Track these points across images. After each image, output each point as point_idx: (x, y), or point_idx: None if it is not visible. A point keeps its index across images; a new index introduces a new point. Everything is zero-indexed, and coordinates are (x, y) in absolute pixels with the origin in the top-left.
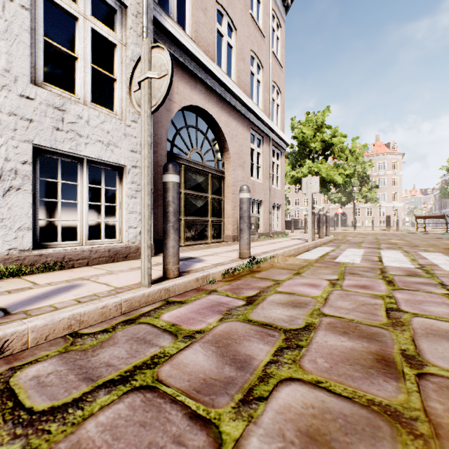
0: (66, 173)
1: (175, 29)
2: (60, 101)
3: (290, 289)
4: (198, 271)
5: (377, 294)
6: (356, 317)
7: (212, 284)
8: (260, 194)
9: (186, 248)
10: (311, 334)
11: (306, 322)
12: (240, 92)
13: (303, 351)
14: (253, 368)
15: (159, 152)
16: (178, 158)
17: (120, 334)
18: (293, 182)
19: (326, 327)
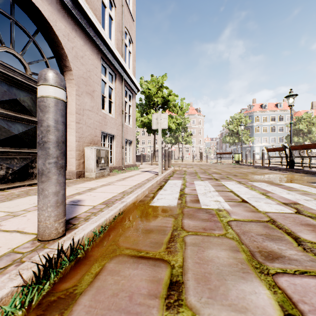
0: None
1: None
2: None
3: None
4: None
5: None
6: None
7: None
8: (113, 129)
9: None
10: None
11: None
12: (87, 7)
13: None
14: None
15: None
16: None
17: None
18: (142, 126)
19: None
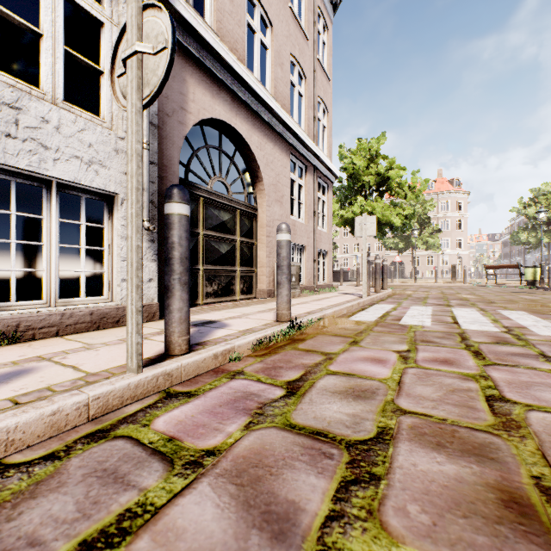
0: (30, 203)
1: (189, 13)
2: (13, 94)
3: (348, 367)
4: (218, 342)
5: (466, 373)
6: (449, 414)
7: (238, 361)
8: (302, 238)
9: (205, 308)
10: (390, 451)
11: (379, 426)
12: (278, 106)
13: (382, 489)
14: (301, 535)
15: (168, 178)
16: (195, 188)
17: (75, 463)
18: (342, 224)
19: (409, 434)
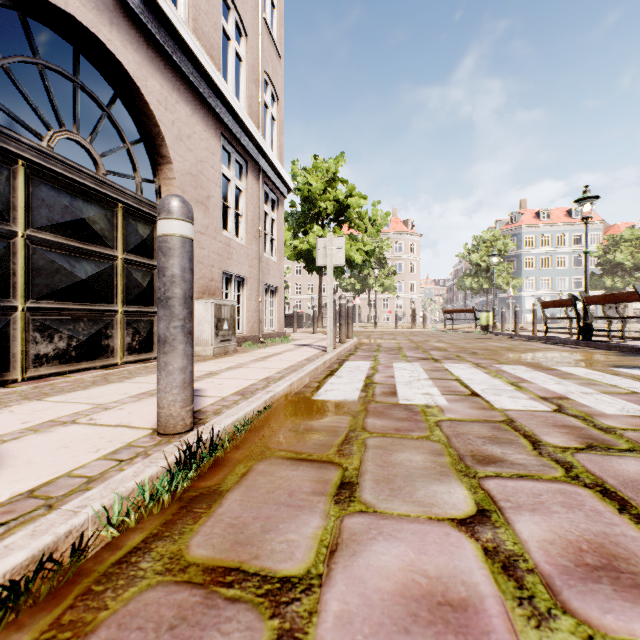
0: None
1: None
2: None
3: None
4: None
5: None
6: None
7: None
8: (242, 265)
9: (18, 390)
10: None
11: None
12: (198, 47)
13: None
14: None
15: None
16: None
17: None
18: (295, 257)
19: None
